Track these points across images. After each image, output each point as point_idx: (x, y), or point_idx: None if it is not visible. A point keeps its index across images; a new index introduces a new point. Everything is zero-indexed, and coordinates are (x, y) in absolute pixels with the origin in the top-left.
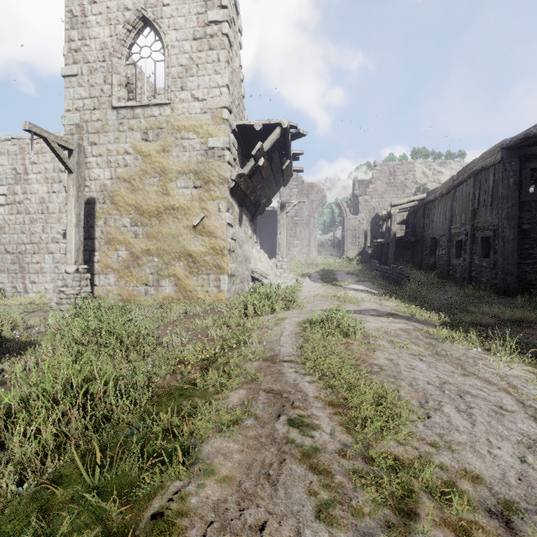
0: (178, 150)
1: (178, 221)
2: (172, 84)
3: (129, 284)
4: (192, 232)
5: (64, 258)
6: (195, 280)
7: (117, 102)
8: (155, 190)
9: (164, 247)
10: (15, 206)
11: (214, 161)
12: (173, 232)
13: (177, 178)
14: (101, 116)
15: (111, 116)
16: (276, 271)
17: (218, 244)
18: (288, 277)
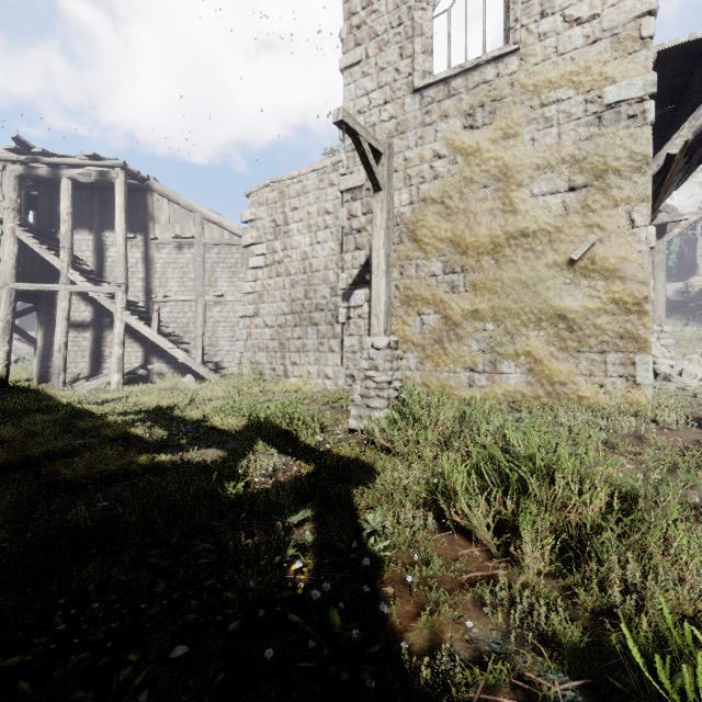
0: (534, 128)
1: (534, 257)
2: (522, 14)
3: (441, 369)
4: (566, 272)
5: (330, 332)
6: (573, 363)
7: (420, 81)
8: (488, 209)
9: (505, 305)
10: (274, 268)
11: (618, 129)
12: (524, 278)
13: (532, 179)
14: (394, 110)
15: (410, 105)
16: (662, 350)
17: (629, 292)
18: (701, 361)
